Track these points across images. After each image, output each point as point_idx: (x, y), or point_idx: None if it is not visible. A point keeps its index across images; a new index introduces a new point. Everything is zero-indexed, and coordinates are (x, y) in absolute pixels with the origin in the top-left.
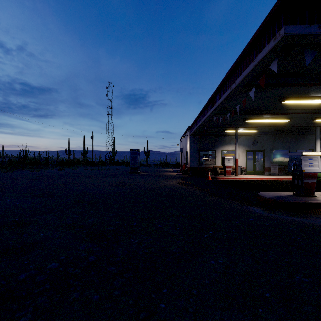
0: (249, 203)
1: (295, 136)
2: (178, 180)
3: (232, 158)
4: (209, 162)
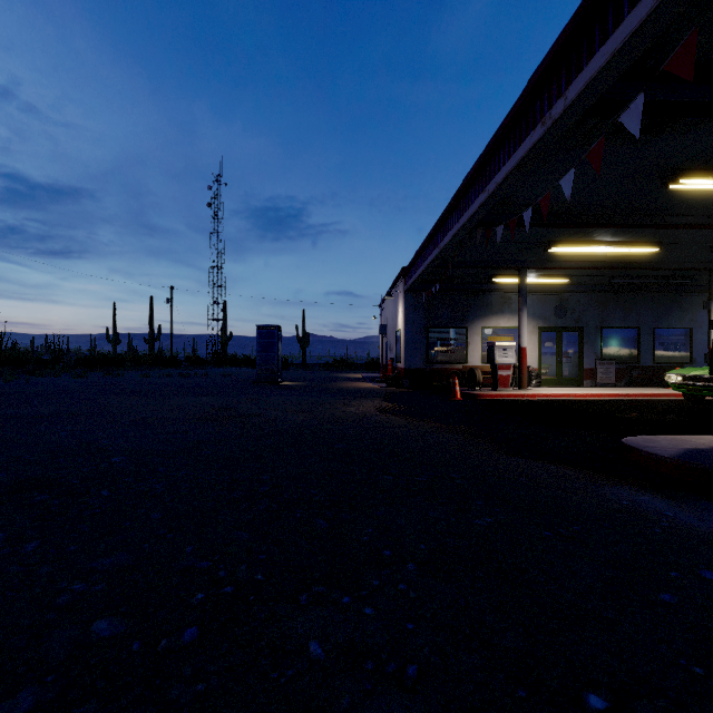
0: (610, 476)
1: (651, 294)
2: (379, 403)
3: (513, 346)
4: (452, 356)
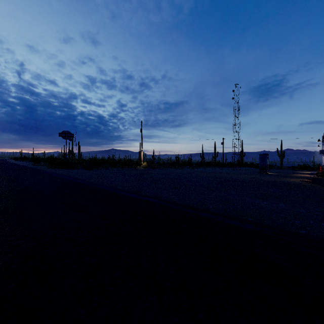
0: None
1: None
2: (303, 179)
3: None
4: None
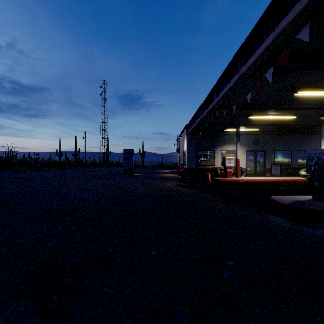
0: (263, 210)
1: (296, 135)
2: (176, 182)
3: (233, 158)
4: (208, 162)
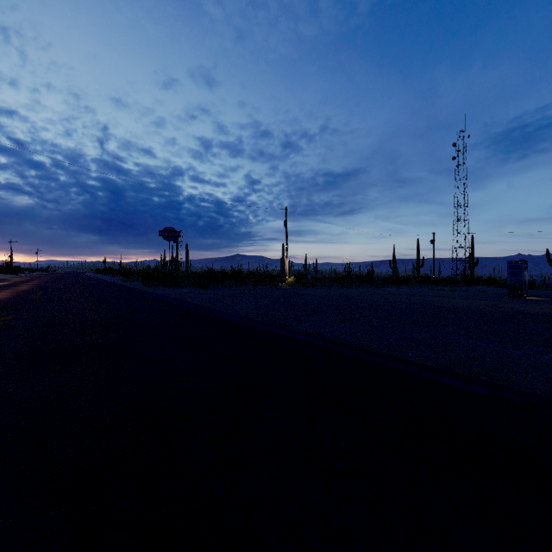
0: None
1: None
2: None
3: None
4: None
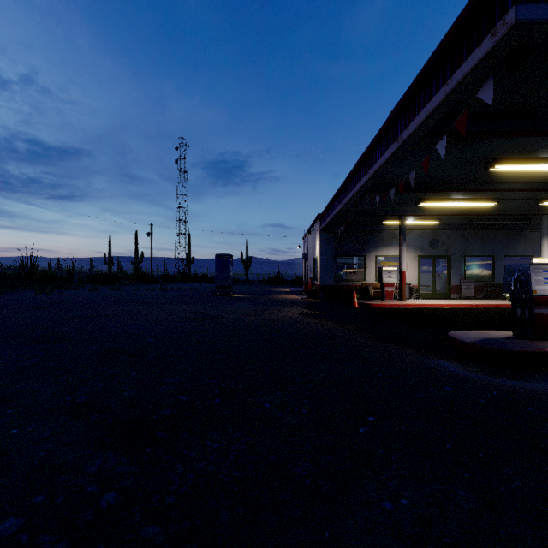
0: (433, 353)
1: (502, 231)
2: (301, 309)
3: (396, 270)
4: (354, 276)
